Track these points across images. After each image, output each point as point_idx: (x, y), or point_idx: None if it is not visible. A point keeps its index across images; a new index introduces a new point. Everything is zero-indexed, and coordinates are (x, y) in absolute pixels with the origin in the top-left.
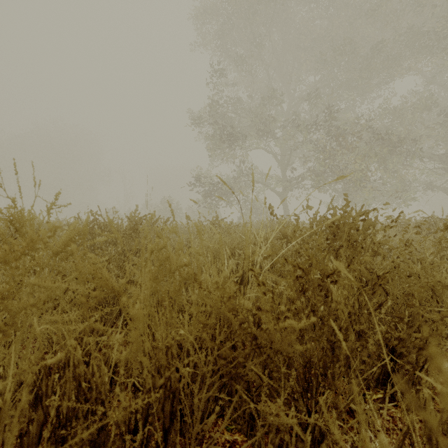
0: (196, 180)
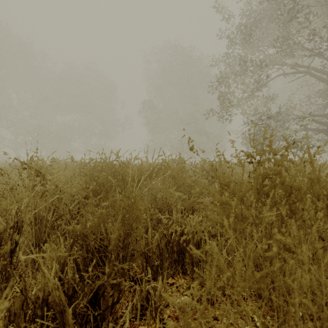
0: None
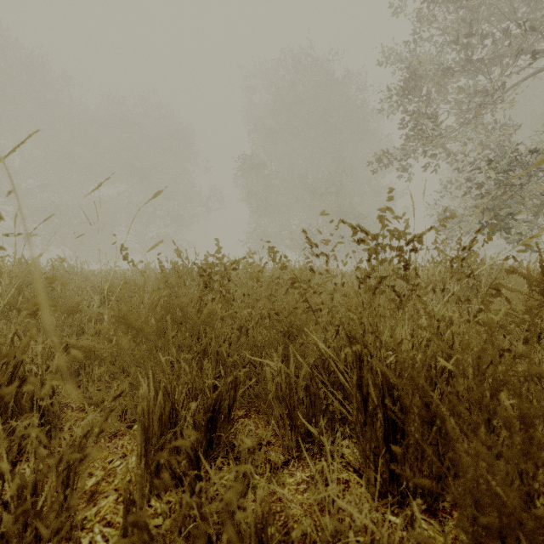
0: None
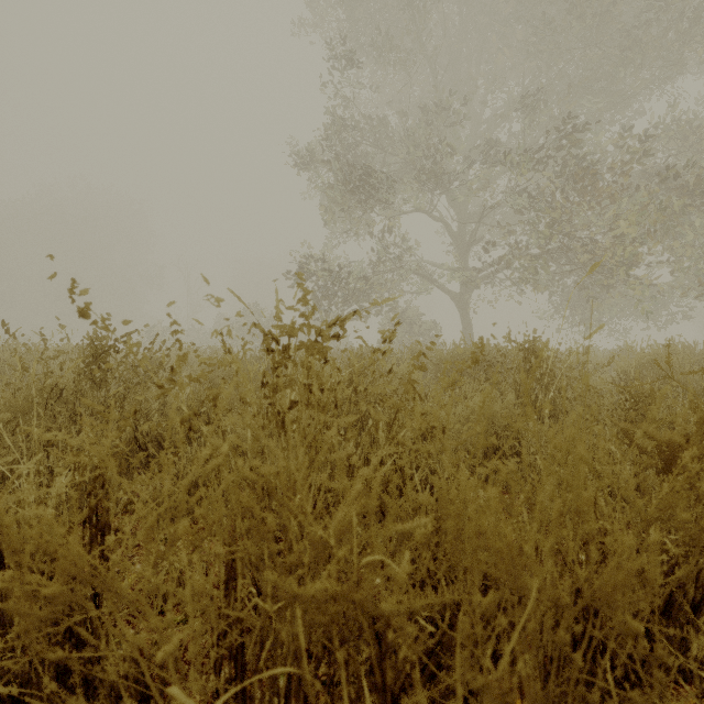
0: (299, 268)
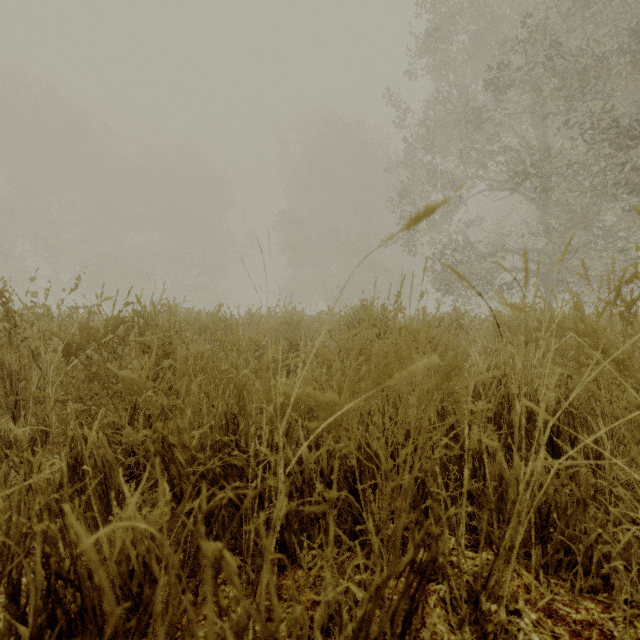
0: None
